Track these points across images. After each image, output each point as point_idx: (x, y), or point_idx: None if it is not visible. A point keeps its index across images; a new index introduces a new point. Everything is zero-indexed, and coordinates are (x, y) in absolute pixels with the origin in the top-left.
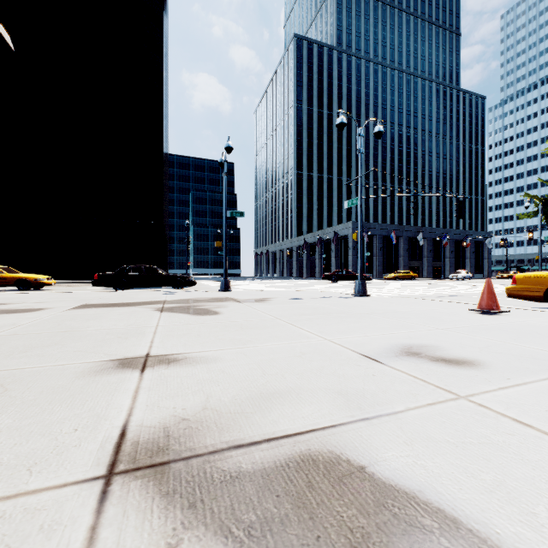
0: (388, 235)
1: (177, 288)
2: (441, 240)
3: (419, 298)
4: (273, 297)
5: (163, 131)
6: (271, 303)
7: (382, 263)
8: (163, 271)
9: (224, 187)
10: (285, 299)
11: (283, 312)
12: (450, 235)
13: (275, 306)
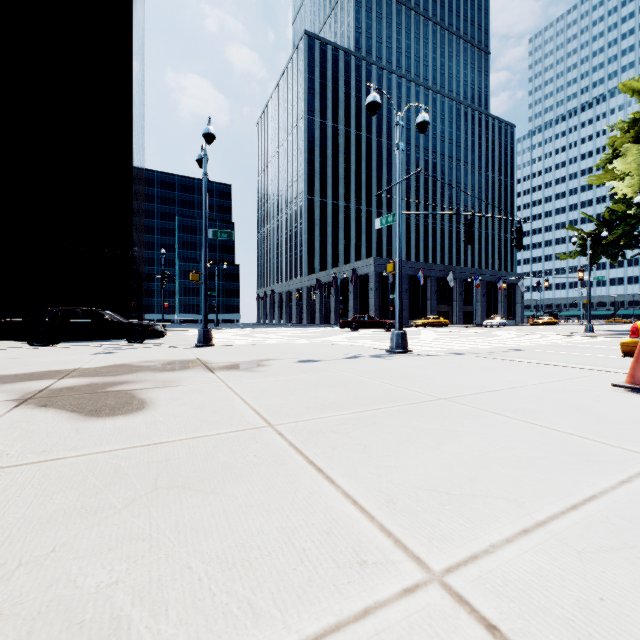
0: (414, 274)
1: (134, 342)
2: (472, 281)
3: (489, 357)
4: (272, 358)
5: (132, 132)
6: (265, 372)
7: (408, 307)
8: (112, 317)
9: (204, 195)
10: (291, 361)
11: (285, 401)
12: (482, 275)
13: (271, 379)
